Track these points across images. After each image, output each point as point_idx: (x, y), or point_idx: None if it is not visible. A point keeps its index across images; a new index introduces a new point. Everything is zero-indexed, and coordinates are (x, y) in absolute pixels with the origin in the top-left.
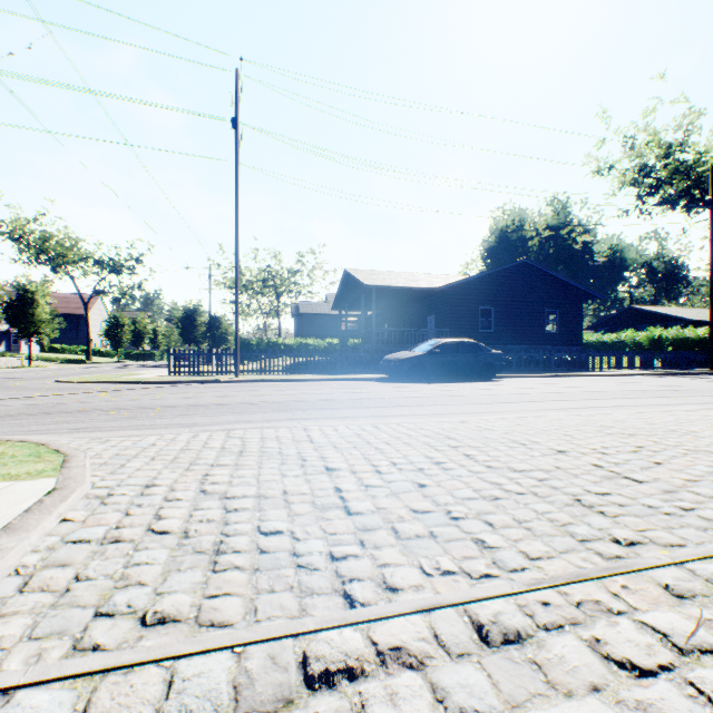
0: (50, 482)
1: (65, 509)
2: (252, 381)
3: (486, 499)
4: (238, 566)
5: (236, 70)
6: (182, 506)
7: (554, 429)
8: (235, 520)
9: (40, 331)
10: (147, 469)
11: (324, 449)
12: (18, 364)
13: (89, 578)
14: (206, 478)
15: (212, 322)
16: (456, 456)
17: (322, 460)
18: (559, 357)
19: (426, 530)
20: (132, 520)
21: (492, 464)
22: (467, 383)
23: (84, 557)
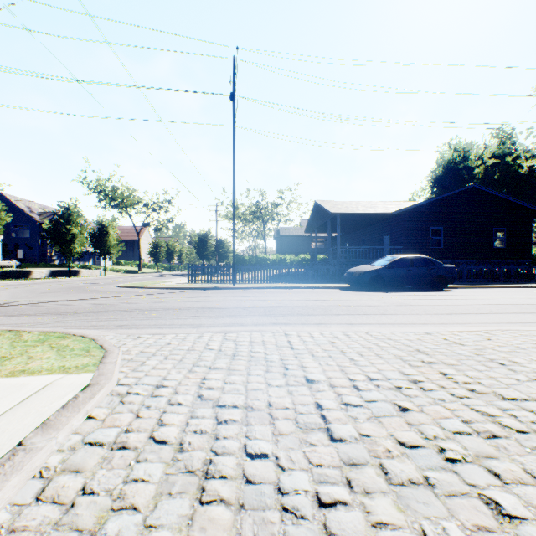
0: (88, 378)
1: (91, 406)
2: (245, 288)
3: (481, 436)
4: (224, 499)
5: (233, 57)
6: (181, 411)
7: (531, 347)
8: (224, 435)
9: (111, 252)
10: (160, 368)
11: (303, 357)
12: (98, 274)
13: (92, 492)
14: (203, 382)
15: (217, 244)
16: (432, 374)
17: (302, 370)
18: (509, 269)
19: (419, 475)
20: (139, 424)
21: (475, 387)
22: (421, 293)
23: (94, 464)
